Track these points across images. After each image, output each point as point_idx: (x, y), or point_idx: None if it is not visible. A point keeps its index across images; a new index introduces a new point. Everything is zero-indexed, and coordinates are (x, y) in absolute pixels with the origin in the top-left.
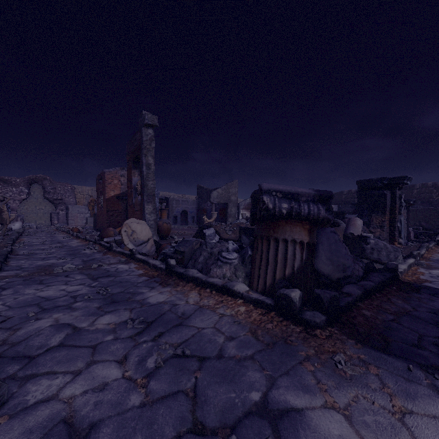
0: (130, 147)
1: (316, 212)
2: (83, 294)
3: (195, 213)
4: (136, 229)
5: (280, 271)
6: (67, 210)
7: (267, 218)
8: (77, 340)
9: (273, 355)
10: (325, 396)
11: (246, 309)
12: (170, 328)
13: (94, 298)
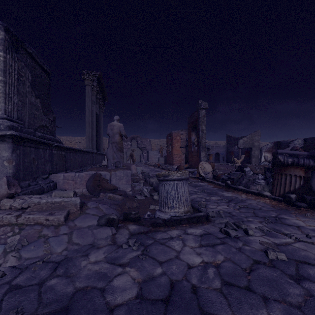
0: (190, 120)
1: (308, 163)
2: (196, 191)
3: (224, 154)
4: (206, 166)
5: (287, 188)
6: (148, 153)
7: (280, 165)
8: (209, 201)
9: (280, 211)
10: (297, 218)
11: (269, 201)
12: (239, 202)
13: (202, 192)
